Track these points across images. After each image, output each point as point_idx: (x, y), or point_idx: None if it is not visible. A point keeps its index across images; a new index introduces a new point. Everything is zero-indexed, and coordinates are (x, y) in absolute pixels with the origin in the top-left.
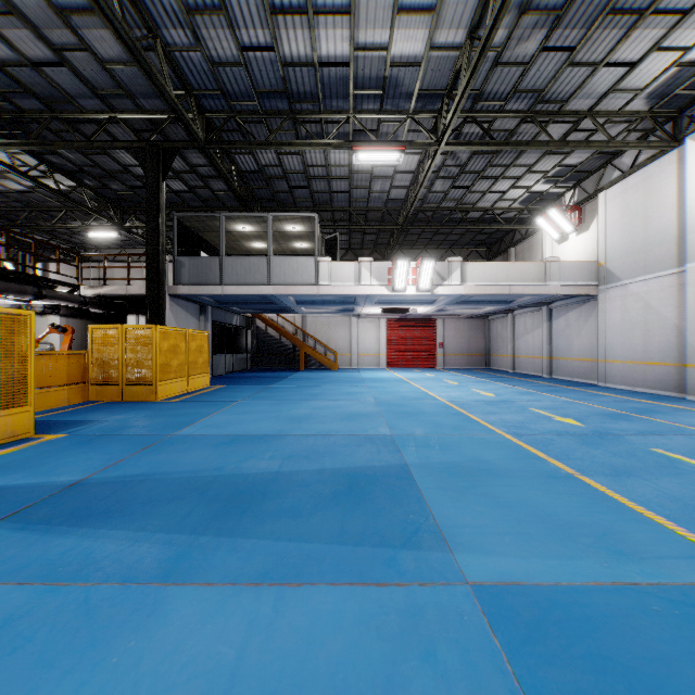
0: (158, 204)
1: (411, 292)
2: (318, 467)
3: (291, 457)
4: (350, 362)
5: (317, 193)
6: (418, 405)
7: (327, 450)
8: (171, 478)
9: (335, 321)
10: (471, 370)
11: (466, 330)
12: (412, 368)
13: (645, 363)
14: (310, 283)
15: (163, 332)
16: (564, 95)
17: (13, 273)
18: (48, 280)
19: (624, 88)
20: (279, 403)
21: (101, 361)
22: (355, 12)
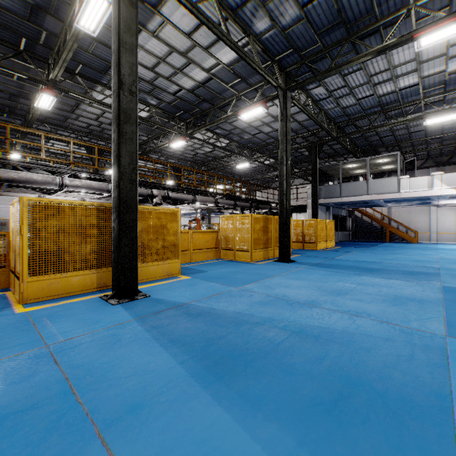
0: (316, 168)
1: None
2: (397, 269)
3: (385, 266)
4: (428, 238)
5: (399, 136)
6: None
7: (401, 267)
8: (344, 265)
9: (414, 210)
10: None
11: None
12: None
13: None
14: (393, 192)
15: (318, 222)
16: None
17: (263, 201)
18: (270, 202)
19: None
20: (376, 254)
21: (295, 233)
22: (420, 68)
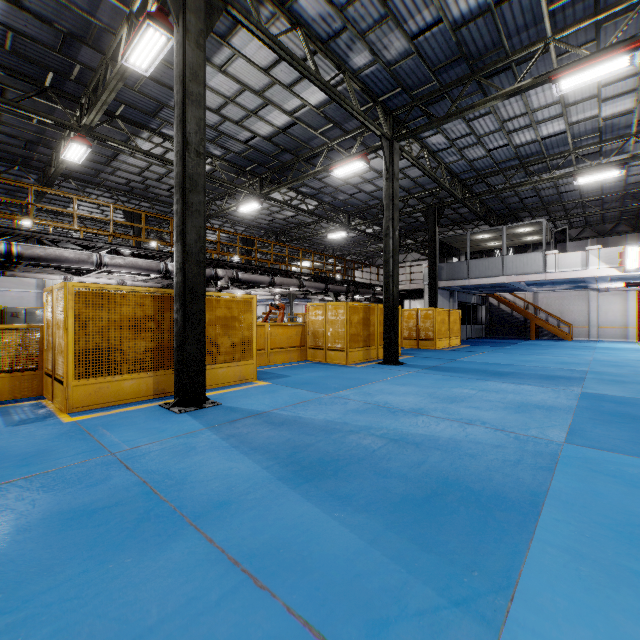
0: (434, 240)
1: None
2: (534, 373)
3: (520, 370)
4: (587, 334)
5: (546, 197)
6: (631, 363)
7: (540, 370)
8: (468, 368)
9: (569, 296)
10: None
11: None
12: None
13: None
14: (537, 272)
15: (438, 312)
16: None
17: (364, 284)
18: (374, 285)
19: None
20: (512, 355)
21: (407, 327)
22: (567, 112)
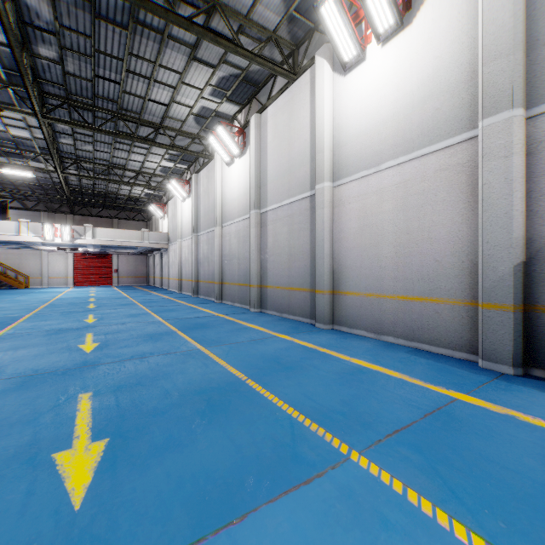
0: None
1: (58, 241)
2: None
3: None
4: (41, 283)
5: None
6: (34, 300)
7: None
8: None
9: (27, 253)
10: (131, 286)
11: (134, 262)
12: (94, 286)
13: (175, 279)
14: None
15: None
16: (122, 164)
17: None
18: None
19: (148, 167)
20: None
21: None
22: None
